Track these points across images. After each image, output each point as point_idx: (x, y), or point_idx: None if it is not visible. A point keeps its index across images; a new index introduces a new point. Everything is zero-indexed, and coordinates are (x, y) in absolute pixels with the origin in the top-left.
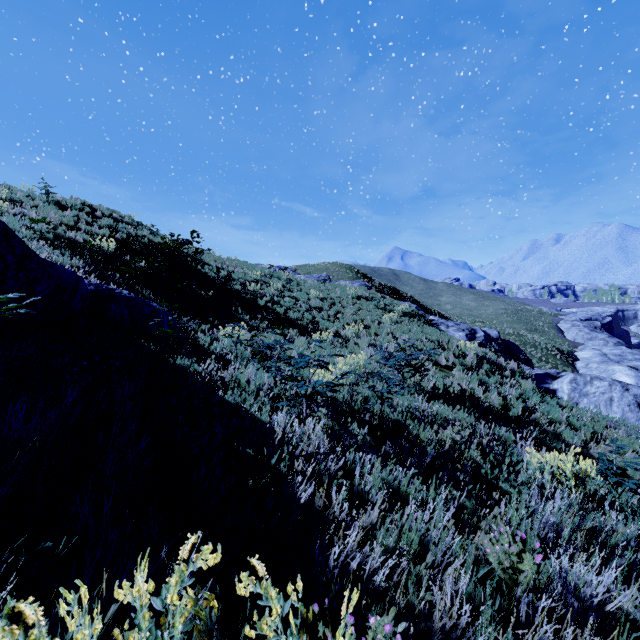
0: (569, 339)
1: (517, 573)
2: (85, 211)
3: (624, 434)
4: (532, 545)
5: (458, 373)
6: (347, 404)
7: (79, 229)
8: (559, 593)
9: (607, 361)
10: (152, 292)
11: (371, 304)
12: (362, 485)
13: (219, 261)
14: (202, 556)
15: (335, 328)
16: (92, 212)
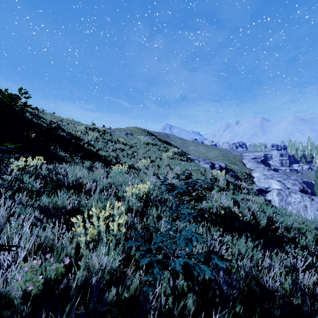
0: (248, 167)
1: None
2: None
3: None
4: None
5: (217, 193)
6: (110, 304)
7: None
8: None
9: (267, 178)
10: None
11: (155, 148)
12: None
13: (57, 119)
14: None
15: (131, 162)
16: None
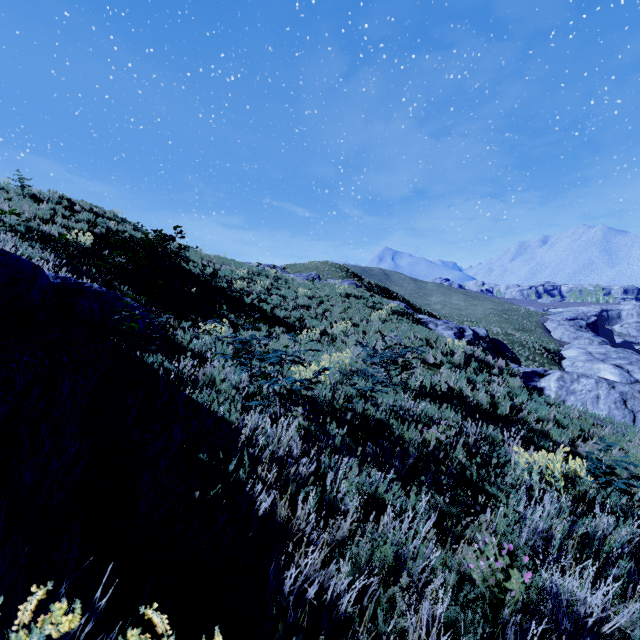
0: (556, 338)
1: (503, 591)
2: (63, 205)
3: (611, 432)
4: (520, 556)
5: (446, 371)
6: (328, 403)
7: (55, 223)
8: (550, 611)
9: (592, 360)
10: (131, 288)
11: (360, 302)
12: (334, 492)
13: (205, 258)
14: (50, 619)
15: (323, 326)
16: (71, 206)
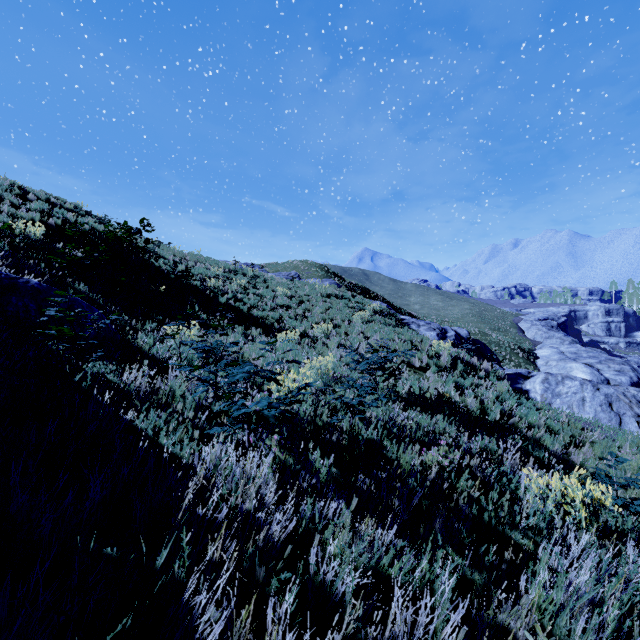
0: (529, 338)
1: None
2: (14, 193)
3: (600, 436)
4: None
5: (433, 375)
6: (309, 421)
7: None
8: None
9: (565, 359)
10: (89, 286)
11: (341, 302)
12: (321, 573)
13: (178, 255)
14: None
15: (303, 327)
16: (24, 195)
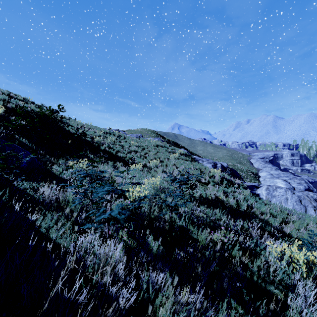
0: (255, 167)
1: None
2: None
3: (297, 218)
4: None
5: (211, 187)
6: (147, 215)
7: None
8: None
9: (273, 177)
10: (29, 140)
11: (164, 149)
12: None
13: (80, 125)
14: None
15: (144, 162)
16: None
